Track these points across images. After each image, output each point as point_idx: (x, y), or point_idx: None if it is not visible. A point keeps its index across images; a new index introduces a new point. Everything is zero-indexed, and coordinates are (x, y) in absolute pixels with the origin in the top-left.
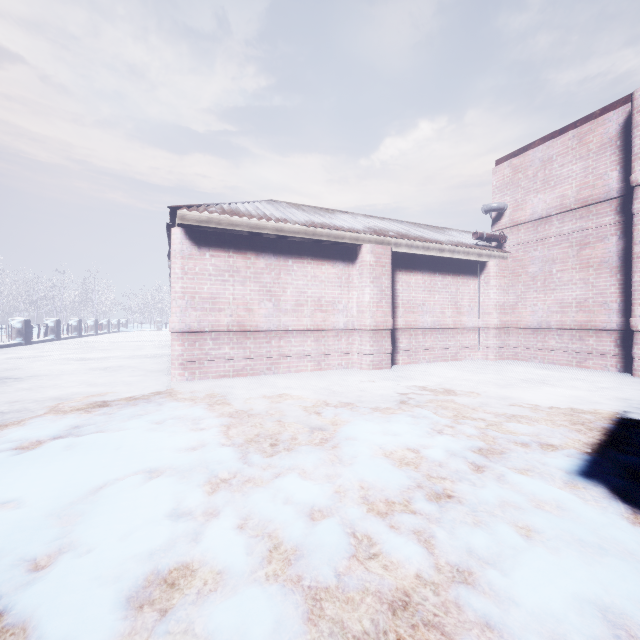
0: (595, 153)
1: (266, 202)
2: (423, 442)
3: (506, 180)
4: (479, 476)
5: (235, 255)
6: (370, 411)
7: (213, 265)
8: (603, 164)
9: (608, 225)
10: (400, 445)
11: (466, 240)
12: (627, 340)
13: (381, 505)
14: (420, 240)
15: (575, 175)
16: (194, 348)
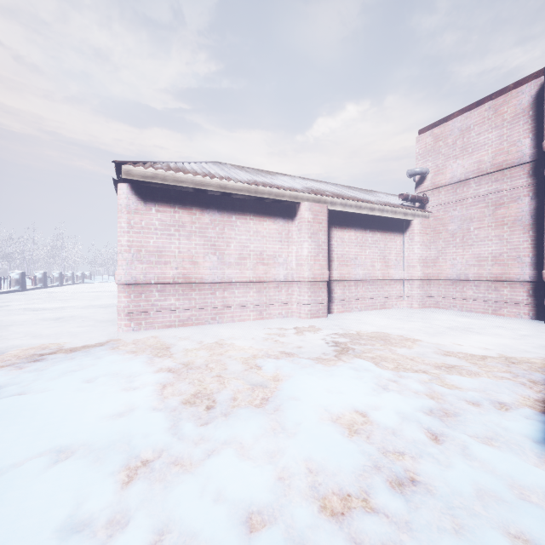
0: (509, 122)
1: (212, 163)
2: (370, 402)
3: (428, 148)
4: (441, 450)
5: (181, 210)
6: (311, 364)
7: (159, 220)
8: (517, 132)
9: (521, 187)
10: (347, 407)
11: (393, 201)
12: (539, 290)
13: (334, 500)
14: (353, 199)
15: (491, 142)
16: (140, 299)
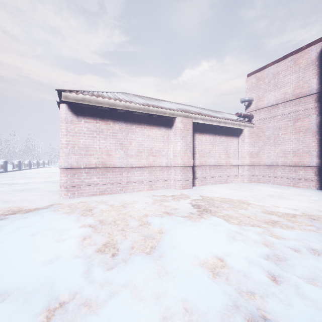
0: (303, 69)
1: (121, 93)
2: (225, 250)
3: (253, 85)
4: (280, 290)
5: (100, 122)
6: (184, 221)
7: (86, 127)
8: (308, 75)
9: (311, 108)
10: (209, 254)
11: (231, 117)
12: (321, 172)
13: None
14: (208, 116)
15: (292, 81)
16: (74, 178)
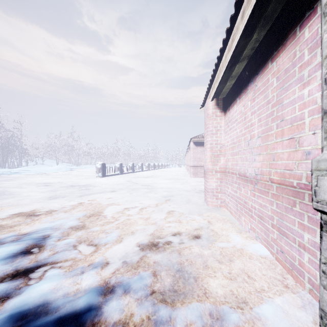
0: None
1: None
2: None
3: None
4: None
5: None
6: None
7: (200, 150)
8: None
9: None
10: None
11: None
12: None
13: None
14: None
15: None
16: (195, 170)
